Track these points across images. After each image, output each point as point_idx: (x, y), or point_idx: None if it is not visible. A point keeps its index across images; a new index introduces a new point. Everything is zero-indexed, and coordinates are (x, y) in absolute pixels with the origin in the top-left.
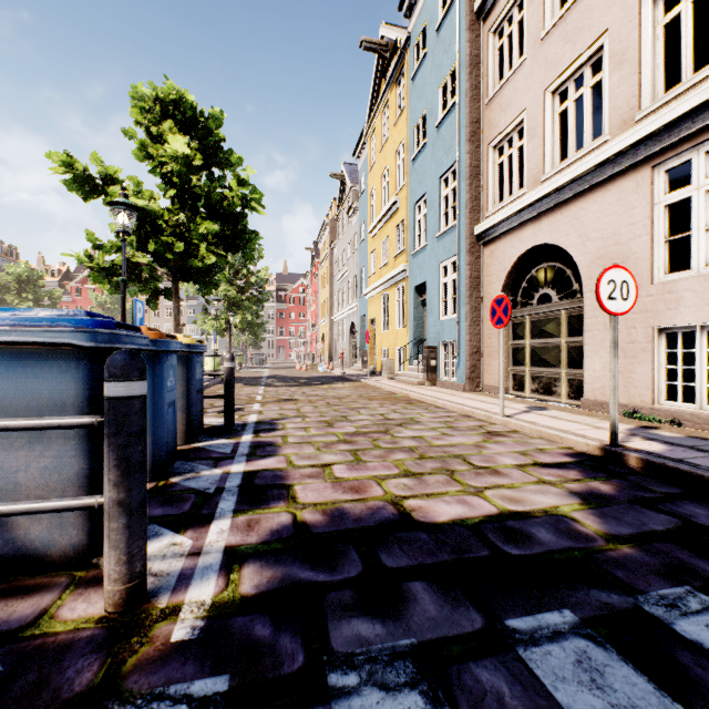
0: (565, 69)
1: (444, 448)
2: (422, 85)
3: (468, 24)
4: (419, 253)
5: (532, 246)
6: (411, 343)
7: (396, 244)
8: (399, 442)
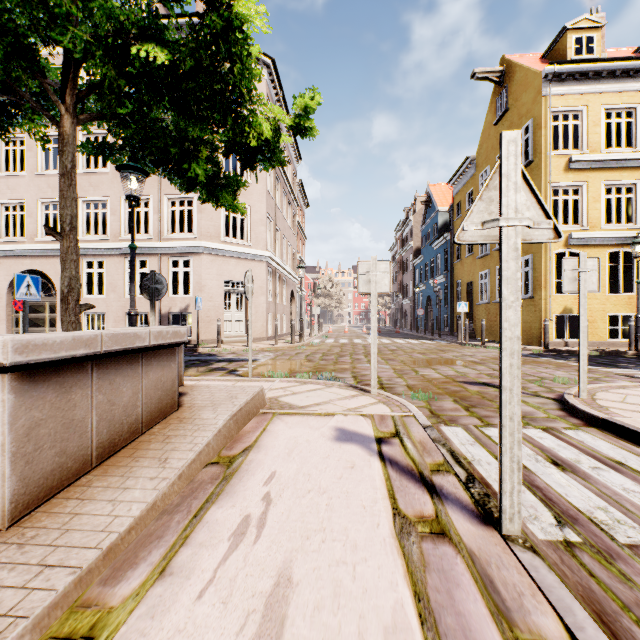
0: (49, 198)
1: None
2: None
3: None
4: None
5: (31, 269)
6: None
7: None
8: None
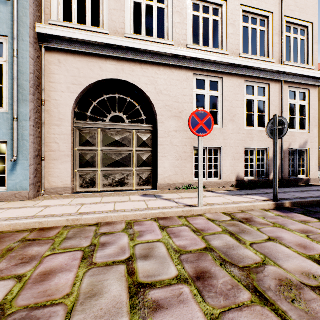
0: None
1: None
2: None
3: None
4: None
5: (115, 78)
6: None
7: None
8: None
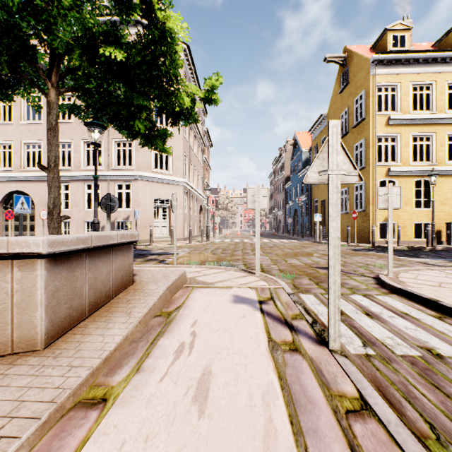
0: (30, 140)
1: None
2: None
3: None
4: None
5: (16, 190)
6: None
7: None
8: None
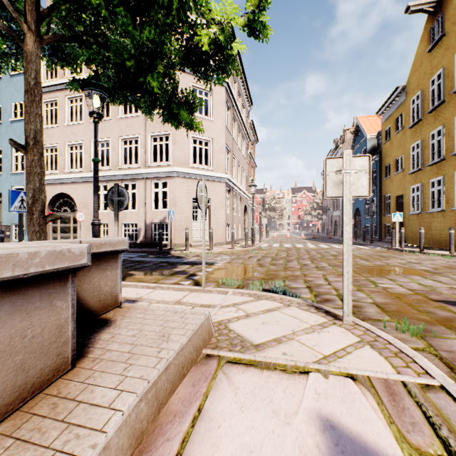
0: (72, 141)
1: None
2: None
3: None
4: None
5: (61, 192)
6: None
7: None
8: None
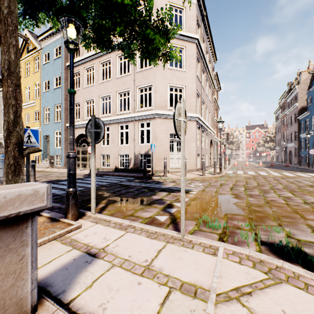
0: (88, 98)
1: (62, 176)
2: (48, 71)
3: (65, 68)
4: (46, 125)
5: (81, 133)
6: (42, 154)
7: (34, 117)
8: (52, 176)
